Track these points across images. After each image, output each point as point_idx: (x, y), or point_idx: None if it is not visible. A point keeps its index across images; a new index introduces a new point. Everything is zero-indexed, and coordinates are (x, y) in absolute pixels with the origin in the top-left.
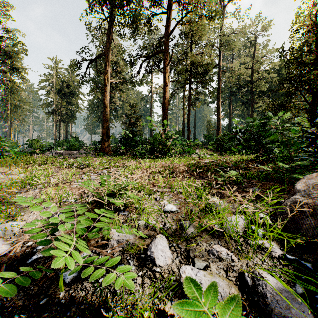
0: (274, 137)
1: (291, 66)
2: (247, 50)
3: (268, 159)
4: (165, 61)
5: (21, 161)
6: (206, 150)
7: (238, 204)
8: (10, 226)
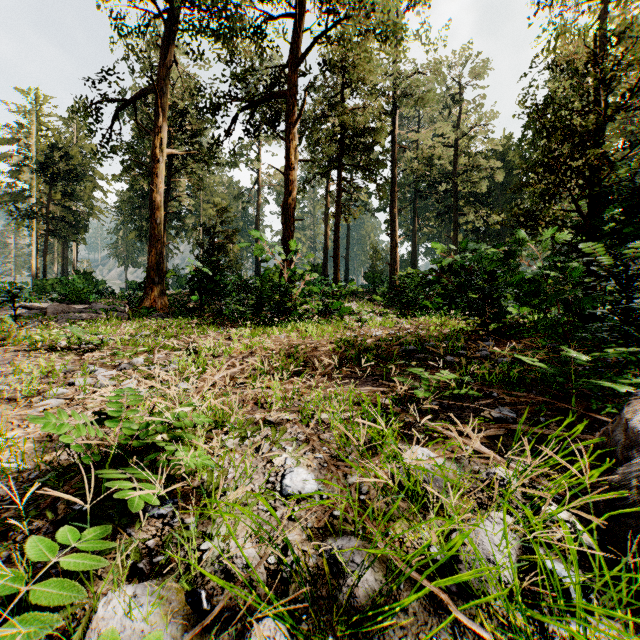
0: (532, 286)
1: (555, 135)
2: (447, 112)
3: (507, 331)
4: (288, 115)
5: None
6: (370, 304)
7: (477, 464)
8: None
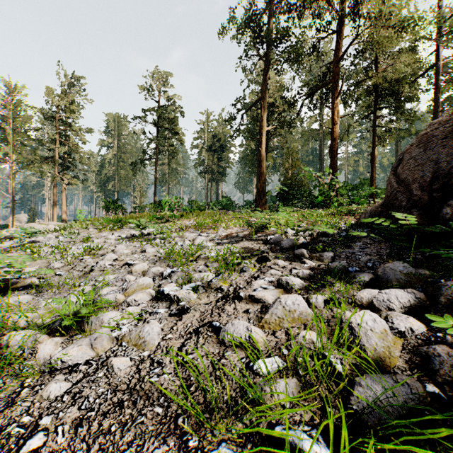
0: None
1: None
2: None
3: None
4: (333, 94)
5: (202, 213)
6: None
7: None
8: (224, 230)
